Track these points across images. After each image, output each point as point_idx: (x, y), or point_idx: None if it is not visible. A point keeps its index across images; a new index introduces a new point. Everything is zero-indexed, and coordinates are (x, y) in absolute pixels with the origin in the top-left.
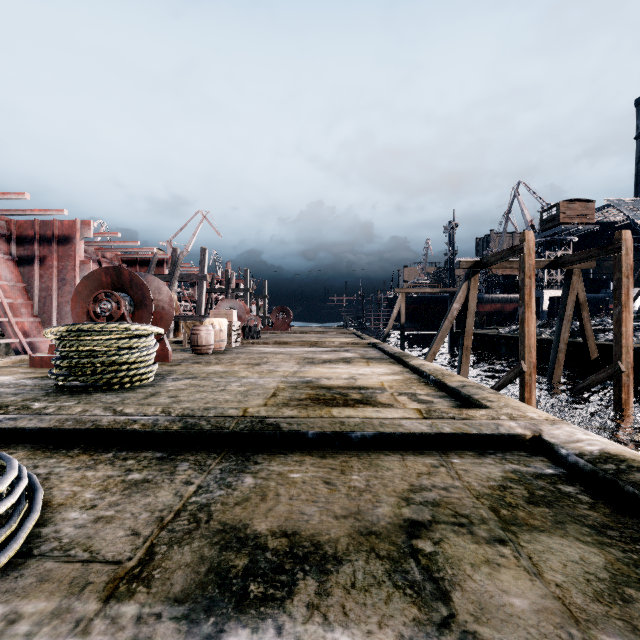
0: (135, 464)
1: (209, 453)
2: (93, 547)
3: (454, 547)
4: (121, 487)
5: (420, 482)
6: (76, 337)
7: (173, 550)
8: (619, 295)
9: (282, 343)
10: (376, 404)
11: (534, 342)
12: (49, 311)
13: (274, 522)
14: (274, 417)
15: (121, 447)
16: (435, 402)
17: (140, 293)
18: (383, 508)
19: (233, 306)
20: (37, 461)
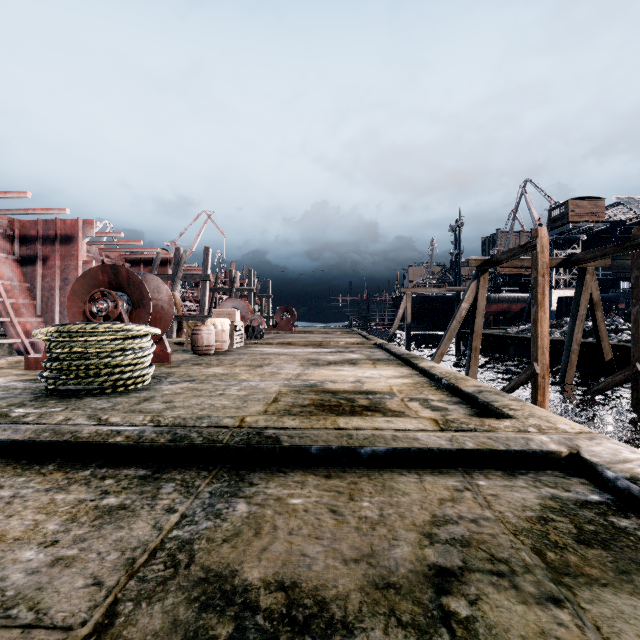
0: (113, 485)
1: (199, 471)
2: (41, 604)
3: (496, 609)
4: (92, 515)
5: (443, 511)
6: (69, 338)
7: (140, 610)
8: (637, 294)
9: (286, 343)
10: (386, 411)
11: (547, 343)
12: (52, 311)
13: (269, 568)
14: (274, 428)
15: (101, 462)
16: (450, 409)
17: (138, 292)
18: (402, 548)
19: (236, 306)
20: (4, 480)
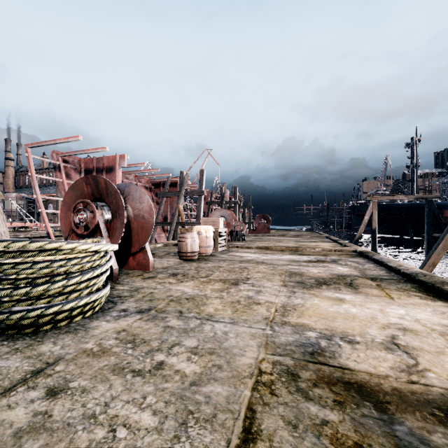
0: None
1: None
2: None
3: None
4: None
5: None
6: None
7: None
8: None
9: (263, 248)
10: None
11: None
12: None
13: None
14: None
15: None
16: None
17: (114, 202)
18: None
19: (223, 214)
20: None
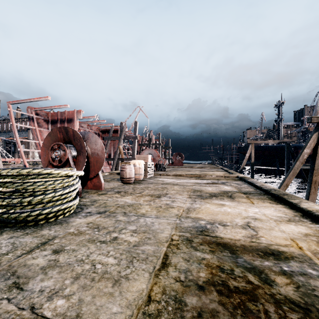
0: None
1: None
2: None
3: None
4: None
5: None
6: None
7: None
8: None
9: (178, 175)
10: None
11: None
12: None
13: None
14: None
15: None
16: None
17: (79, 144)
18: None
19: (150, 152)
20: None
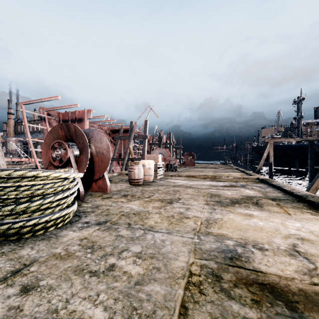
0: None
1: None
2: None
3: None
4: None
5: None
6: None
7: None
8: None
9: (190, 176)
10: None
11: None
12: None
13: None
14: None
15: None
16: None
17: (81, 142)
18: None
19: (161, 152)
20: None
